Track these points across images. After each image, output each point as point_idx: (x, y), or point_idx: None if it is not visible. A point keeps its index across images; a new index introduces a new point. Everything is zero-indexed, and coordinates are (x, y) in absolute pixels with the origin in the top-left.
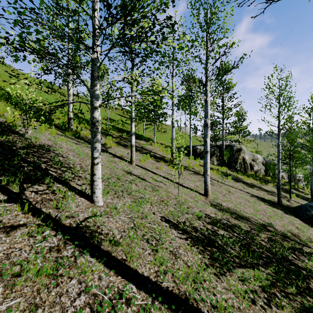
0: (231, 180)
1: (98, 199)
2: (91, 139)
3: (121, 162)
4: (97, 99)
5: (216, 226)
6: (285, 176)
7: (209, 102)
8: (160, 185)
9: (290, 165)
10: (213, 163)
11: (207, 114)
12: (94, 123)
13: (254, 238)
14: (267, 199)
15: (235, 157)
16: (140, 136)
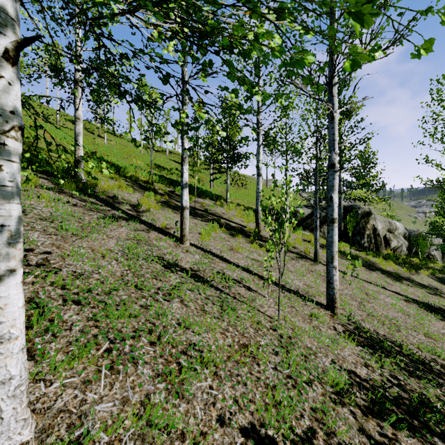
0: (360, 268)
1: None
2: None
3: (161, 240)
4: None
5: (388, 419)
6: (438, 256)
7: (336, 119)
8: (237, 291)
9: None
10: (324, 236)
11: (332, 143)
12: None
13: None
14: (434, 305)
15: (360, 226)
16: (204, 192)
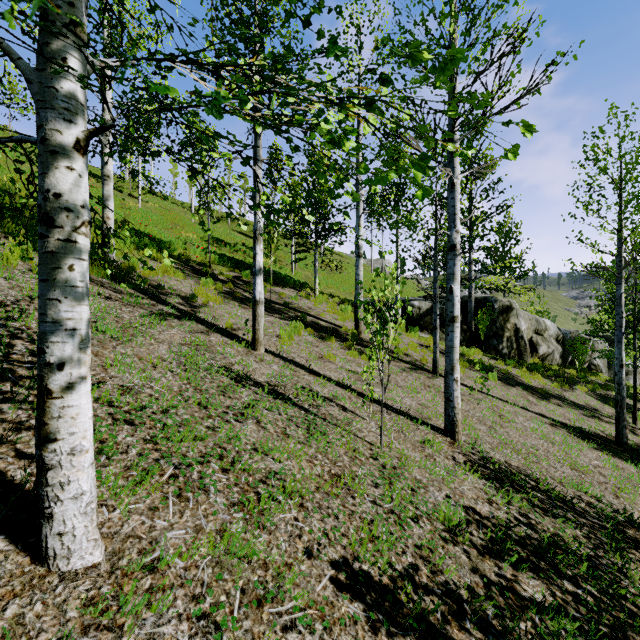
0: (495, 382)
1: (69, 543)
2: (39, 287)
3: (227, 346)
4: (66, 115)
5: (509, 560)
6: (603, 367)
7: (458, 187)
8: (329, 411)
9: (635, 346)
10: None
11: (453, 218)
12: (50, 218)
13: (622, 593)
14: (589, 430)
15: (498, 325)
16: (282, 279)
